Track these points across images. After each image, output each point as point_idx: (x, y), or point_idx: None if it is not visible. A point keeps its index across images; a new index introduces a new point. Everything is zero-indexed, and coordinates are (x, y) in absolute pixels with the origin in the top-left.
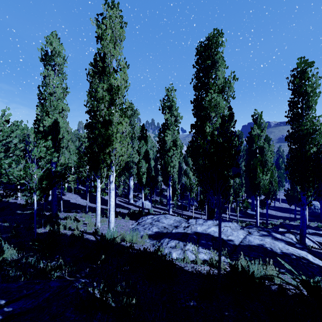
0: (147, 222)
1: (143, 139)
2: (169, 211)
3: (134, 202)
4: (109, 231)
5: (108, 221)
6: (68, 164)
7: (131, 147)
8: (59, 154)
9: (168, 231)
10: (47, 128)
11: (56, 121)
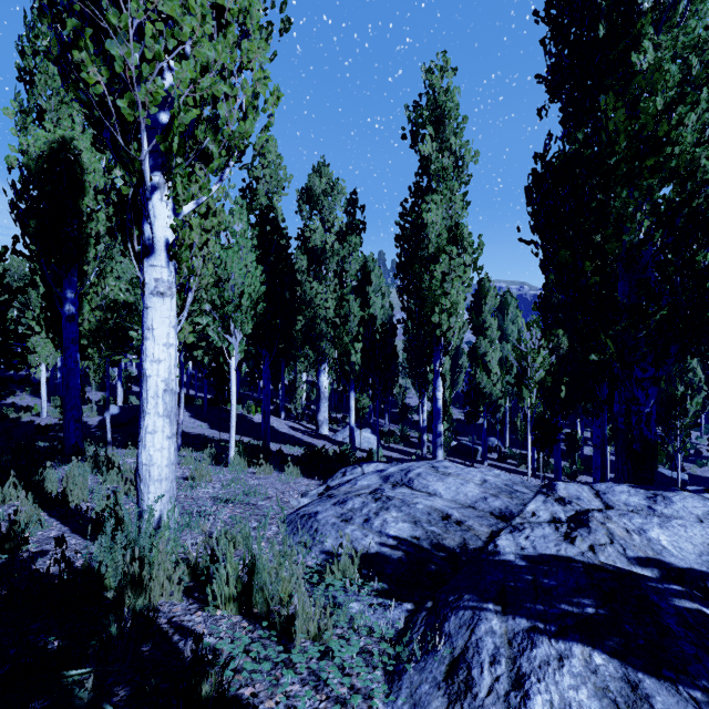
0: (361, 488)
1: (352, 235)
2: (434, 455)
3: (332, 432)
4: (141, 525)
5: (136, 468)
6: (116, 293)
7: (321, 281)
8: (83, 257)
9: (471, 539)
10: (32, 160)
11: (66, 145)
